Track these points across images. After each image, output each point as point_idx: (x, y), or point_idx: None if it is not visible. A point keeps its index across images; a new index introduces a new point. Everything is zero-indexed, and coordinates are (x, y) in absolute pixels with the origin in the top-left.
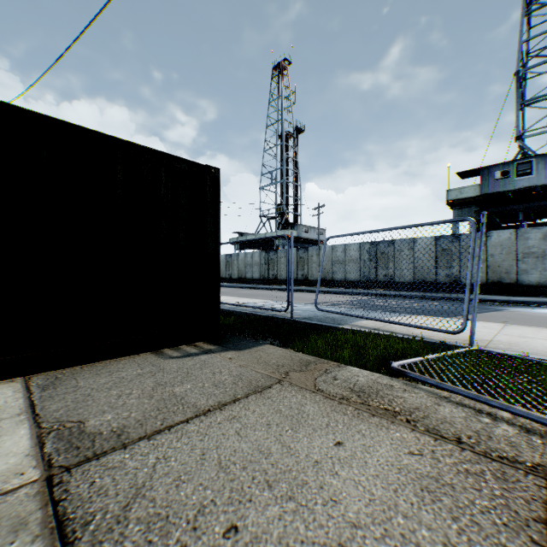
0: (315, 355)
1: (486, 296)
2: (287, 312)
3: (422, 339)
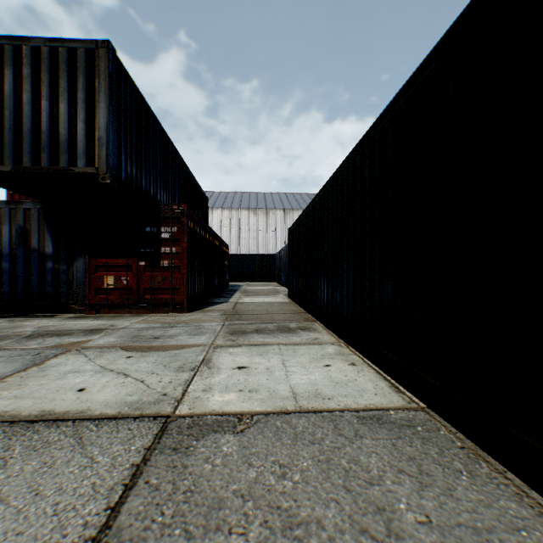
0: None
1: None
2: None
3: None
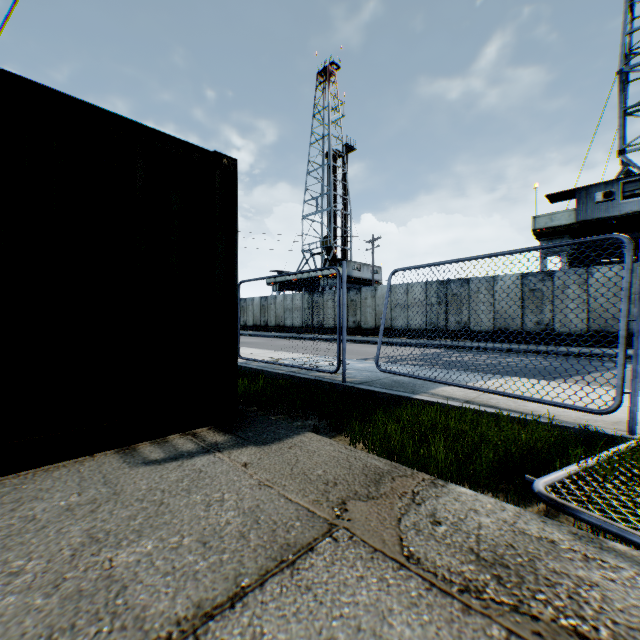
0: (387, 452)
1: (589, 348)
2: (337, 373)
3: (550, 422)
